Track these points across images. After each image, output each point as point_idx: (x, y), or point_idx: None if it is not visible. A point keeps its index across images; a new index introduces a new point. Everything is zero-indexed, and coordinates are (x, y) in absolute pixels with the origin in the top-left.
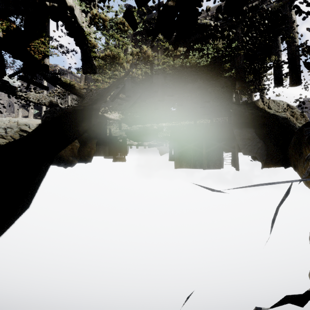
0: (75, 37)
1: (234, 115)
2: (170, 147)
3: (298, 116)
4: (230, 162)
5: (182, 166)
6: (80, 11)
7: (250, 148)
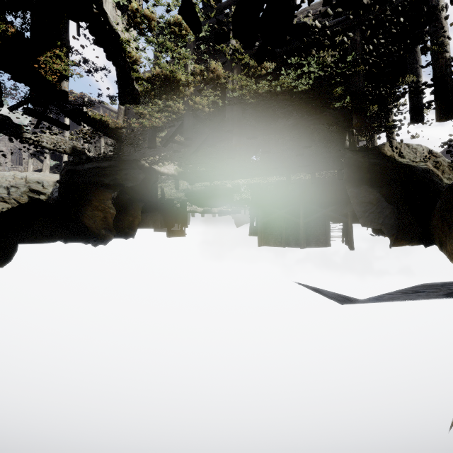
0: (105, 45)
1: (347, 167)
2: (251, 214)
3: (445, 168)
4: (340, 237)
5: (269, 244)
6: (114, 7)
7: (372, 217)
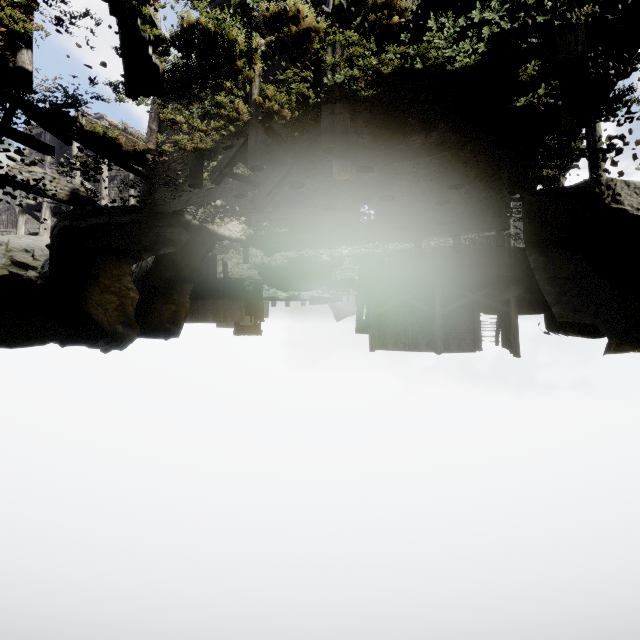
0: None
1: (528, 218)
2: (359, 302)
3: None
4: (492, 336)
5: (387, 346)
6: None
7: (576, 303)
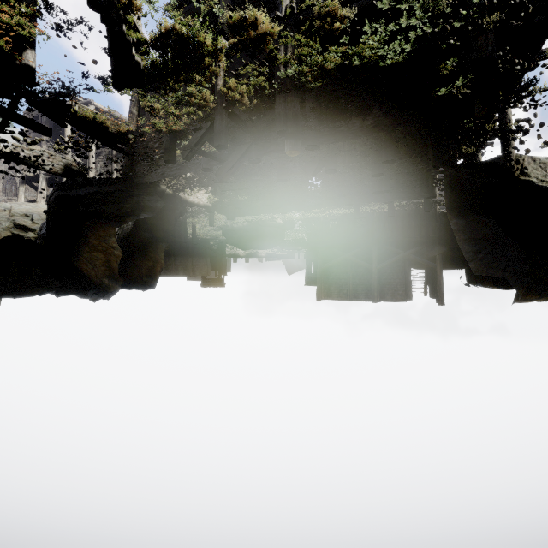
0: None
1: (449, 188)
2: (308, 258)
3: None
4: (421, 288)
5: (332, 296)
6: None
7: (489, 260)
